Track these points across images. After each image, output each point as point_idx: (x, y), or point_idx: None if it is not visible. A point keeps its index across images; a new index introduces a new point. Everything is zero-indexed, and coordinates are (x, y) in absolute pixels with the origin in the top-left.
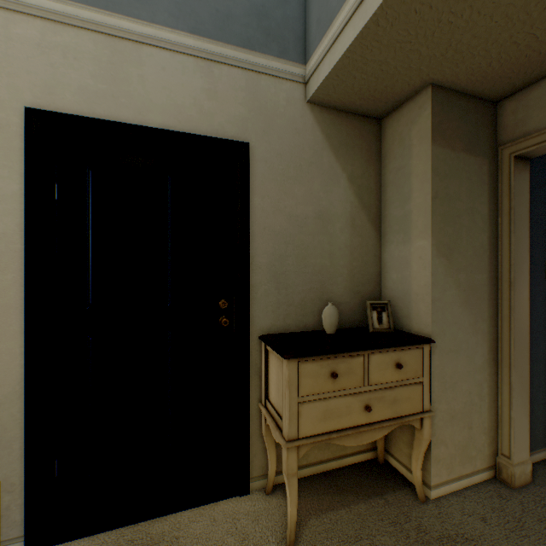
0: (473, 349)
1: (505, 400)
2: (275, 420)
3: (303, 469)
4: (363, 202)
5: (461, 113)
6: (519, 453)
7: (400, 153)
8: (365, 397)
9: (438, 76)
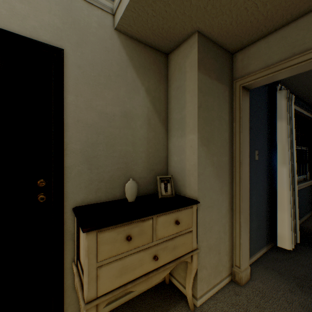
0: (221, 204)
1: (237, 233)
2: (82, 279)
3: (112, 304)
4: (156, 108)
5: (215, 55)
6: (244, 263)
7: (179, 77)
8: (154, 250)
9: (202, 25)
